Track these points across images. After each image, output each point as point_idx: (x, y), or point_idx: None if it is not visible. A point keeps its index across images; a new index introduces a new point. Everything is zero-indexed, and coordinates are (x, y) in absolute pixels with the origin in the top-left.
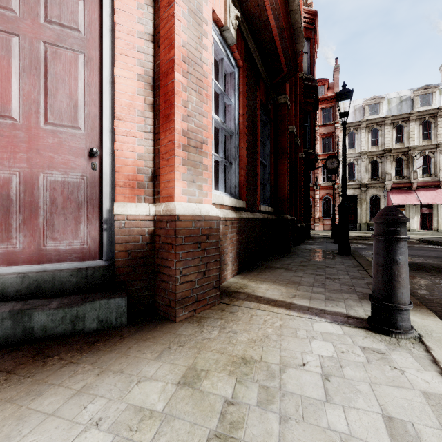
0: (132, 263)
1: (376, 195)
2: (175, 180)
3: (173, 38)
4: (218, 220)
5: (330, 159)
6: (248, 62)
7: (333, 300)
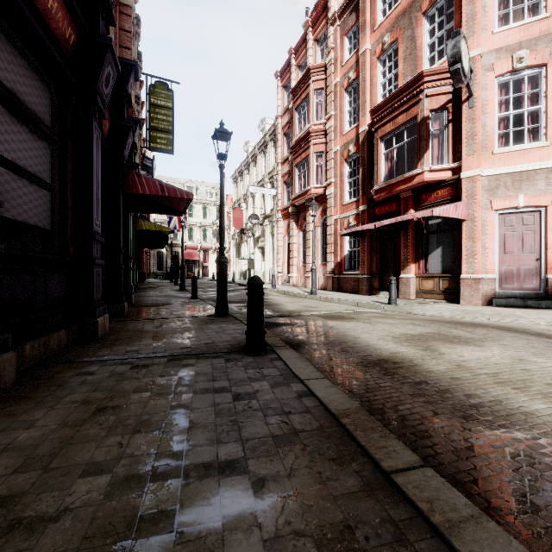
0: None
1: None
2: None
3: None
4: None
5: None
6: None
7: None
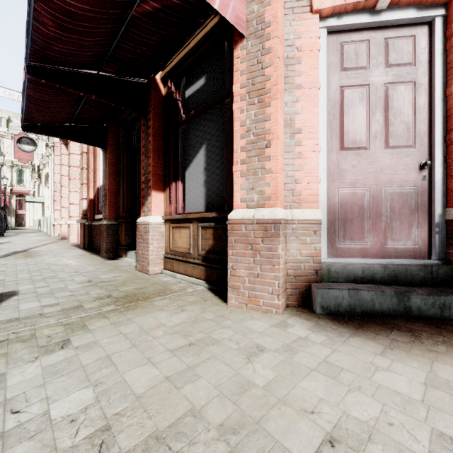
0: None
1: None
2: None
3: None
4: None
5: None
6: None
7: None
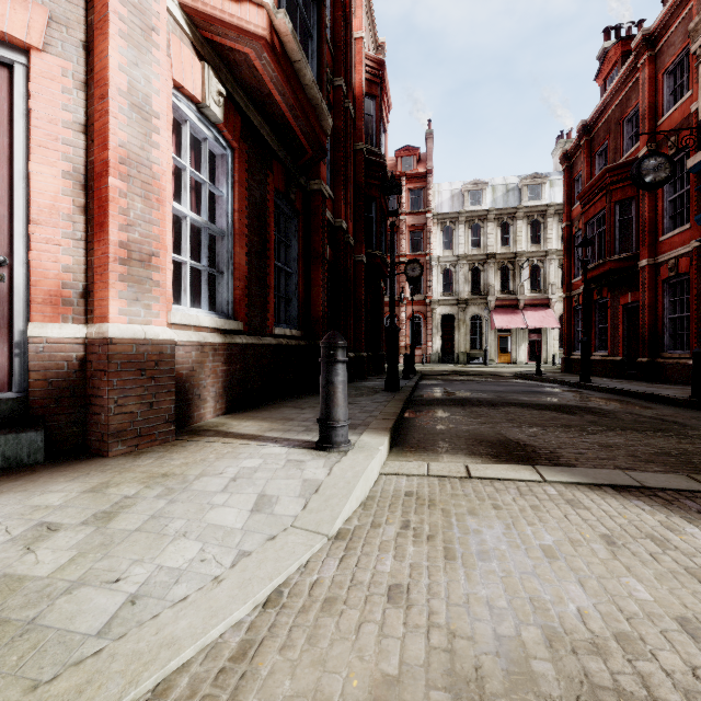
0: (55, 394)
1: (477, 315)
2: (110, 299)
3: (108, 138)
4: (174, 345)
5: (411, 263)
6: (249, 141)
7: (309, 431)
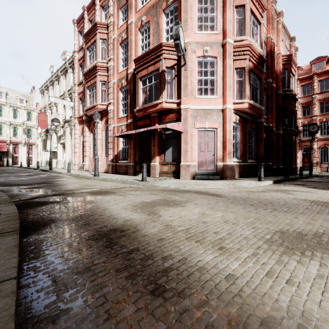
0: (220, 171)
1: None
2: (227, 159)
3: (226, 138)
4: (234, 165)
5: (312, 125)
6: (243, 121)
7: (257, 180)
